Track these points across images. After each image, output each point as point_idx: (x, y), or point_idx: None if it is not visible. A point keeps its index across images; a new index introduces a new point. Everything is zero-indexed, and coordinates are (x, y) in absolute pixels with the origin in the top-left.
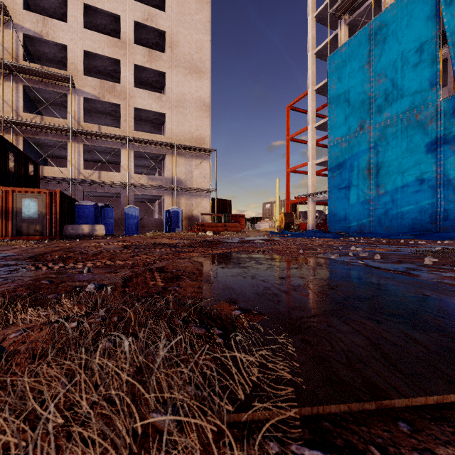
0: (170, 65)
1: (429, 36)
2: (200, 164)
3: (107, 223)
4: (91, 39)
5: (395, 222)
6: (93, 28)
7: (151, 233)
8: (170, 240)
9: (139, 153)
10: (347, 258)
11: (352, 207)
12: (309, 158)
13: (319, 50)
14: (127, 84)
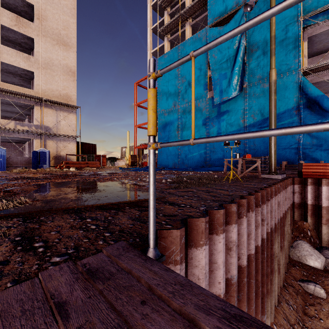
0: (38, 33)
1: (203, 63)
2: (66, 116)
3: None
4: None
5: (190, 161)
6: None
7: (16, 169)
8: (33, 175)
9: (7, 101)
10: (133, 181)
11: (170, 152)
12: None
13: (154, 52)
14: None
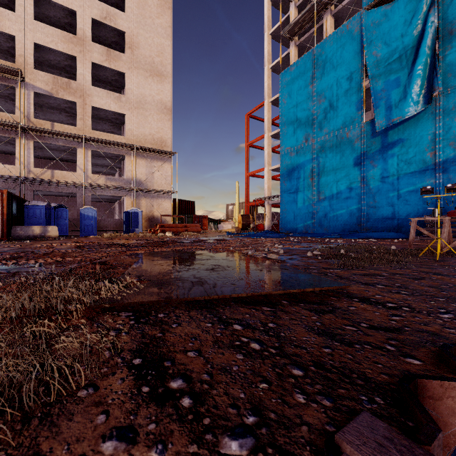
0: (130, 66)
1: (356, 68)
2: (161, 166)
3: (61, 224)
4: (43, 32)
5: (332, 223)
6: (45, 19)
7: (108, 234)
8: (126, 241)
9: (97, 152)
10: (260, 253)
11: (300, 210)
12: (265, 164)
13: (274, 66)
14: (84, 81)
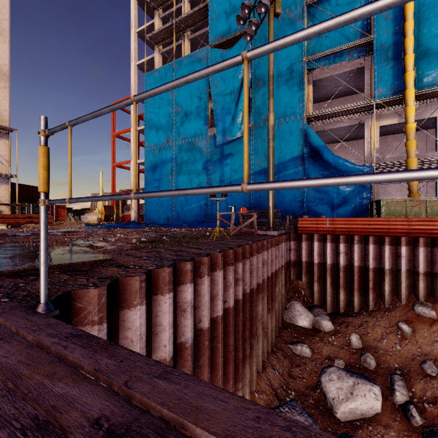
0: None
1: (204, 90)
2: None
3: None
4: None
5: (187, 215)
6: None
7: None
8: None
9: None
10: (92, 242)
11: (162, 203)
12: (132, 157)
13: (141, 64)
14: None
